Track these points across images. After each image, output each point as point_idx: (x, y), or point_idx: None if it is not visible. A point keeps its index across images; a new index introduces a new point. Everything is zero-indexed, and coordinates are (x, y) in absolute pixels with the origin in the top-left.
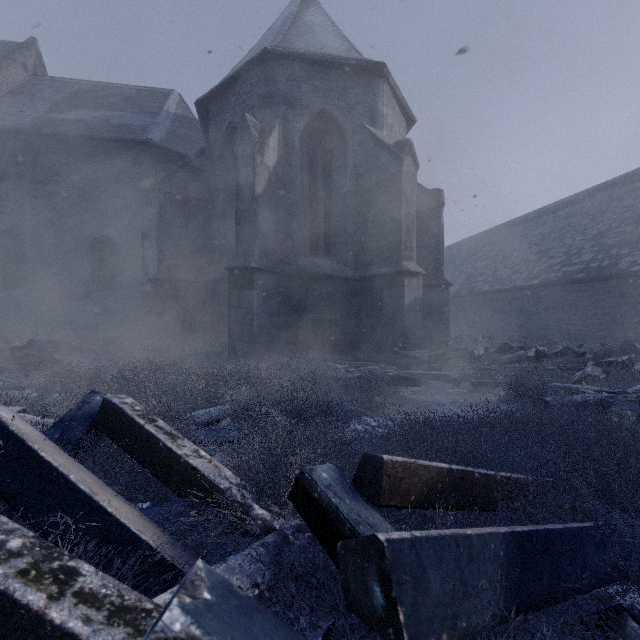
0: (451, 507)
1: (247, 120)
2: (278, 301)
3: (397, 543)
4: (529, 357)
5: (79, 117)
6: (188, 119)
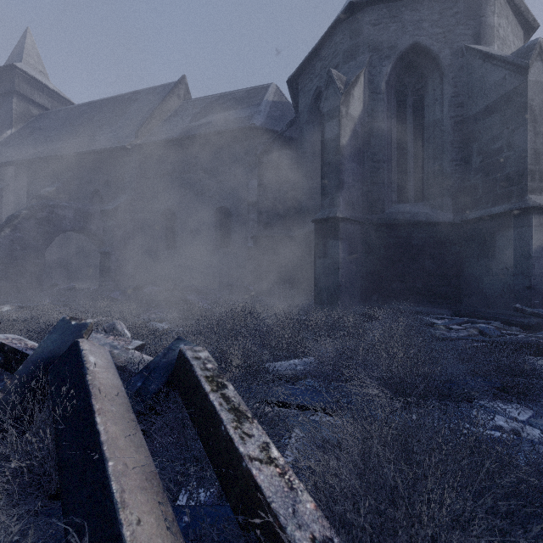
0: None
1: (332, 75)
2: (363, 251)
3: None
4: None
5: (208, 121)
6: (282, 103)
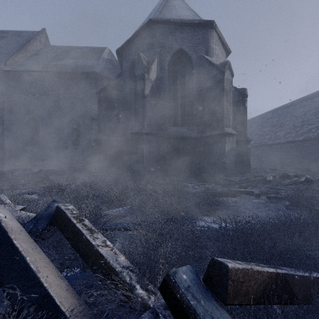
0: (279, 303)
1: (140, 56)
2: (157, 150)
3: None
4: (301, 181)
5: (63, 63)
6: (113, 61)
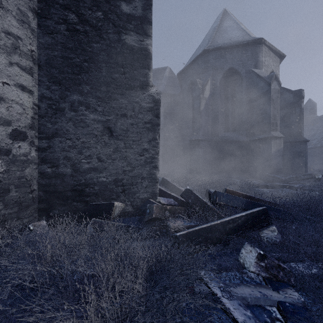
0: None
1: (197, 82)
2: (210, 152)
3: (219, 191)
4: None
5: None
6: (173, 77)
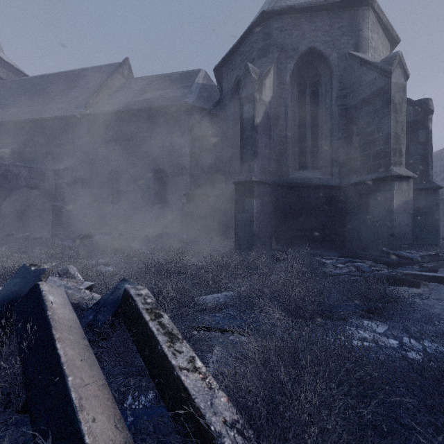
0: None
1: (249, 68)
2: (273, 207)
3: None
4: None
5: (148, 97)
6: (210, 86)
